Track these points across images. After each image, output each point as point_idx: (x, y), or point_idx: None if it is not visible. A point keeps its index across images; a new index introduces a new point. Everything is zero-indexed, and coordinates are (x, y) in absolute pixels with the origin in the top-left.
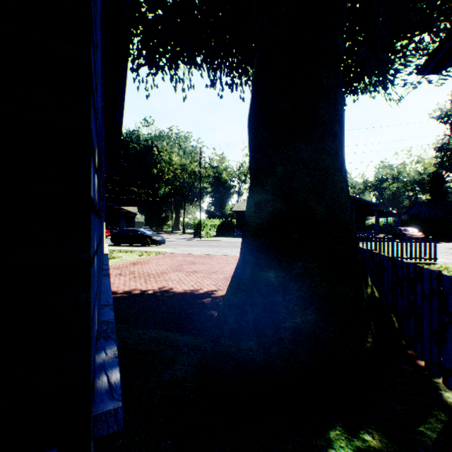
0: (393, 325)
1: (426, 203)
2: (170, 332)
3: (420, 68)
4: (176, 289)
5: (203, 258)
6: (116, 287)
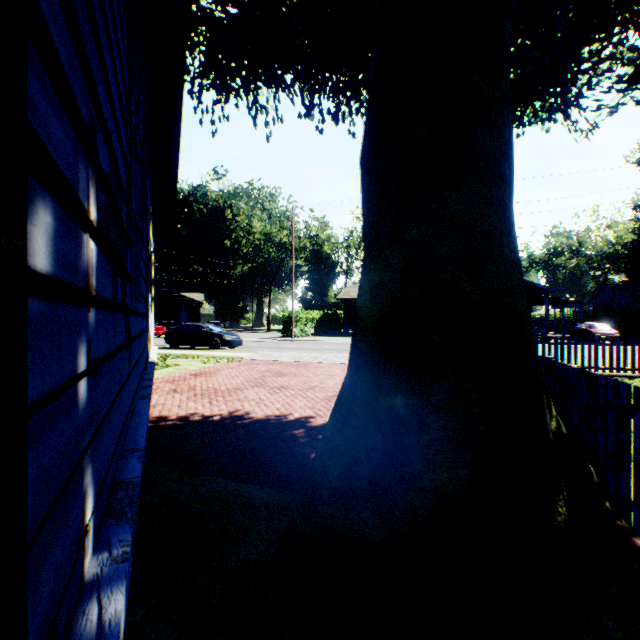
0: (590, 479)
1: (621, 287)
2: (242, 484)
3: (633, 72)
4: (255, 415)
5: (294, 366)
6: (167, 410)
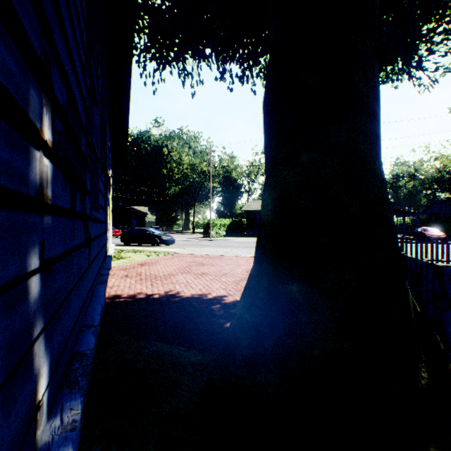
0: (437, 346)
1: (446, 202)
2: (174, 346)
3: None
4: (183, 294)
5: (212, 258)
6: (120, 290)
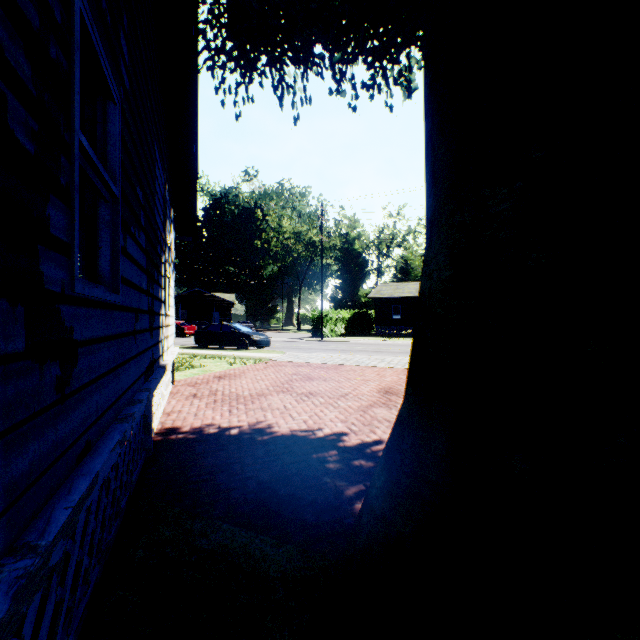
0: None
1: None
2: (253, 535)
3: None
4: (278, 428)
5: (324, 369)
6: (181, 419)
